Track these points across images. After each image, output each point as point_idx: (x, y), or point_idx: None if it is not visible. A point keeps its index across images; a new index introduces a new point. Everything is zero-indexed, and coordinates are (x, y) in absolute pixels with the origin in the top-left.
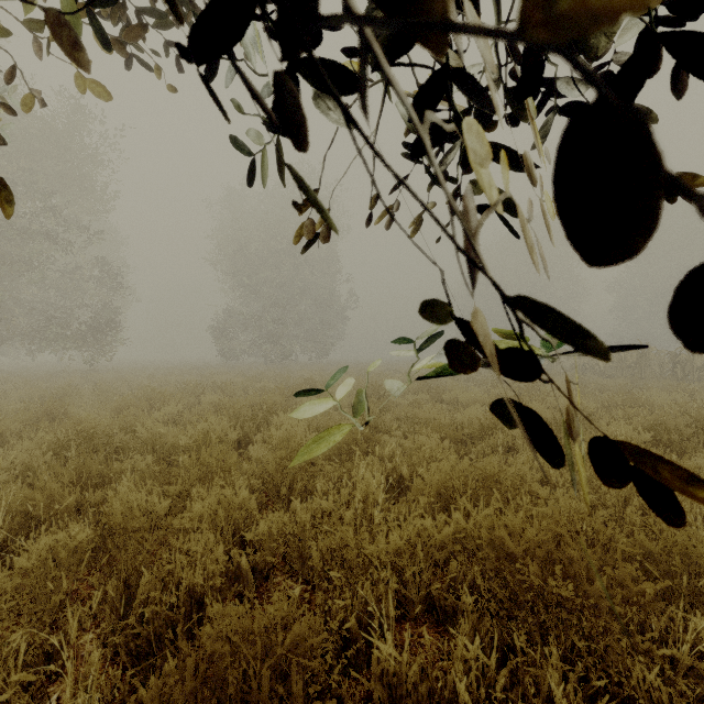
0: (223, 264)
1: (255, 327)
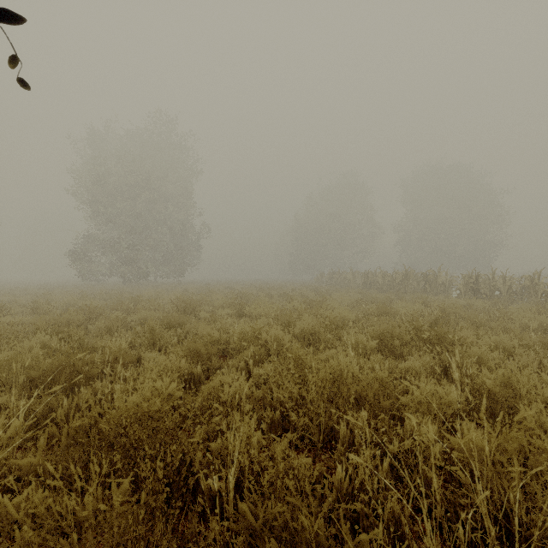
0: (83, 195)
1: (112, 251)
